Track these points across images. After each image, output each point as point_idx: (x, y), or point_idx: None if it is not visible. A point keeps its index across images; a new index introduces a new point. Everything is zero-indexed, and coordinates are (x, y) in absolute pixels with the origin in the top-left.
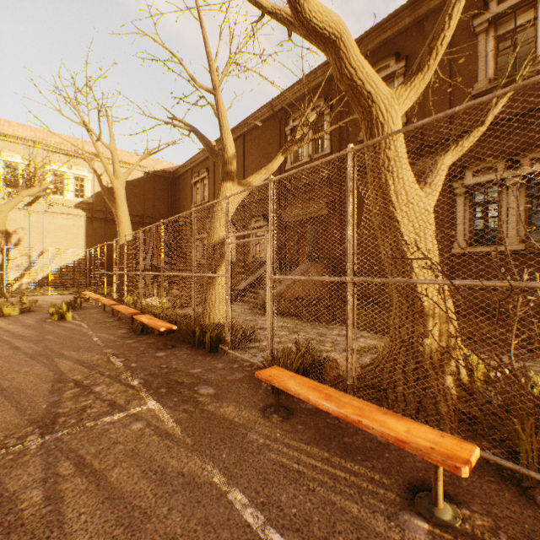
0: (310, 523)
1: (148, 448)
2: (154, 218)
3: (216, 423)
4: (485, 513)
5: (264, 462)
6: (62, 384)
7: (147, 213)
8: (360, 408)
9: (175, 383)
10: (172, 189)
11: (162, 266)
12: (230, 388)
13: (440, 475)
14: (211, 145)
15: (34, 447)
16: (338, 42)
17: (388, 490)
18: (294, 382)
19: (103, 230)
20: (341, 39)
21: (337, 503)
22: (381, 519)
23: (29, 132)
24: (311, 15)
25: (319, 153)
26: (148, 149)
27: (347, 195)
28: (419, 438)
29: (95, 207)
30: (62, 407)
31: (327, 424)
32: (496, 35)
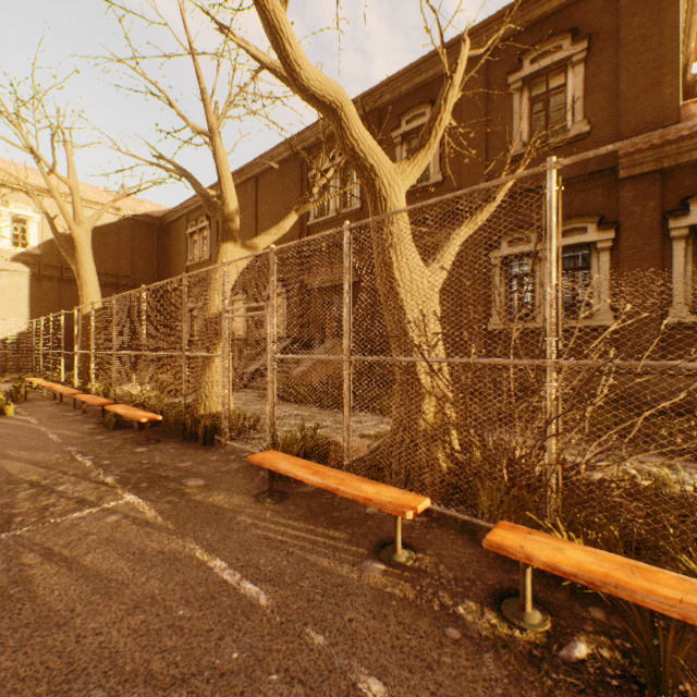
0: (282, 575)
1: (126, 535)
2: (134, 279)
3: (203, 510)
4: (436, 554)
5: (249, 537)
6: (14, 486)
7: (123, 271)
8: (343, 479)
9: (158, 477)
10: (159, 240)
11: (144, 343)
12: (224, 479)
13: (399, 525)
14: (208, 196)
15: None
16: (340, 112)
17: (360, 547)
18: (287, 463)
19: (57, 294)
20: (342, 109)
21: (312, 559)
22: (347, 566)
23: None
24: (309, 83)
25: (348, 207)
26: (124, 188)
27: (344, 272)
28: (384, 496)
29: (45, 260)
30: (18, 507)
31: (321, 504)
32: (531, 96)
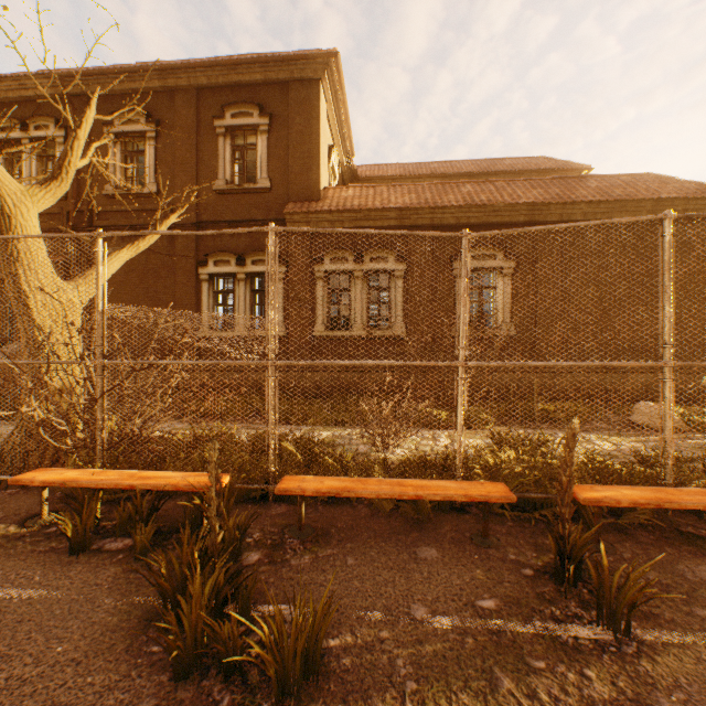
0: None
1: None
2: None
3: None
4: (2, 508)
5: None
6: None
7: None
8: None
9: None
10: None
11: None
12: None
13: None
14: None
15: None
16: None
17: None
18: None
19: None
20: None
21: None
22: None
23: None
24: None
25: None
26: None
27: None
28: None
29: None
30: None
31: None
32: (234, 143)
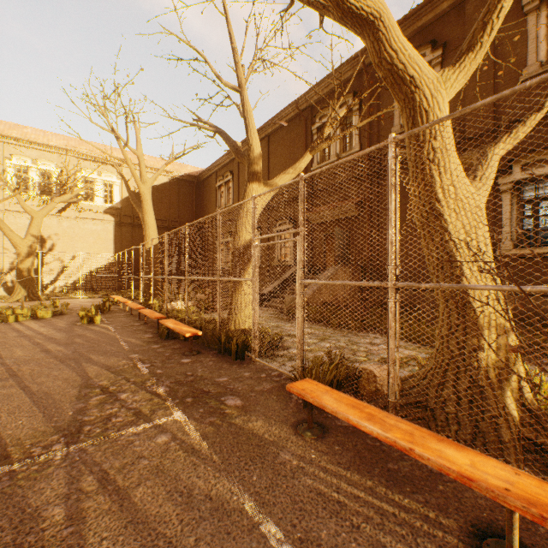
0: None
1: (174, 465)
2: (179, 223)
3: (244, 439)
4: None
5: (299, 489)
6: (89, 390)
7: (172, 217)
8: (410, 433)
9: (200, 392)
10: (197, 193)
11: (187, 270)
12: (258, 400)
13: (516, 522)
14: (236, 145)
15: (58, 458)
16: (377, 23)
17: (447, 533)
18: (330, 398)
19: (130, 235)
20: (380, 19)
21: (388, 545)
22: None
23: (62, 140)
24: None
25: (347, 151)
26: (173, 154)
27: (388, 190)
28: (488, 475)
29: (123, 212)
30: (88, 414)
31: (367, 446)
32: None
